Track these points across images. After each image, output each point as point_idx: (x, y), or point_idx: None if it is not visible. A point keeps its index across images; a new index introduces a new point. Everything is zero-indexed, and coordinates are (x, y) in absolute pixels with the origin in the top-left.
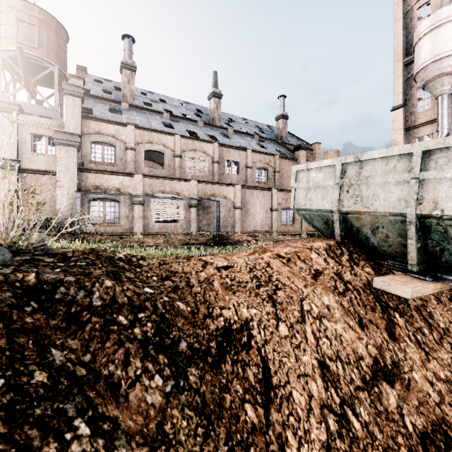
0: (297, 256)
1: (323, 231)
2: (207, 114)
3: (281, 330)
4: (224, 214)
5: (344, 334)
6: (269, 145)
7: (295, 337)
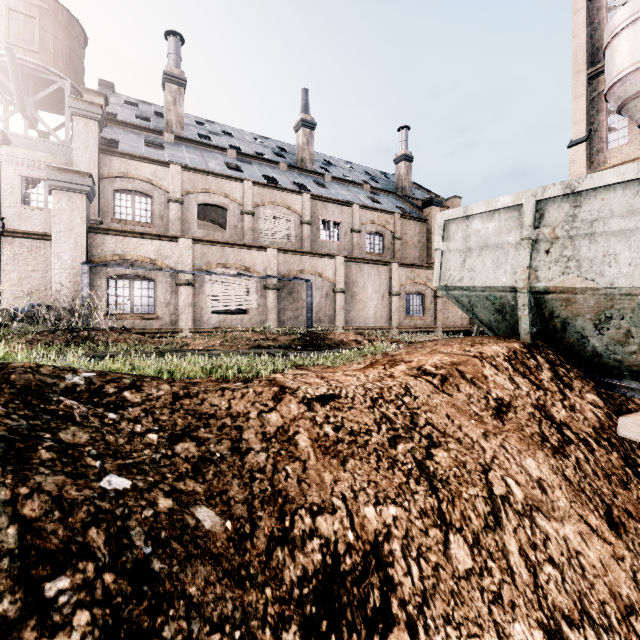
0: (459, 372)
1: (493, 325)
2: (293, 153)
3: (456, 555)
4: (318, 300)
5: (584, 549)
6: (385, 200)
7: (488, 570)
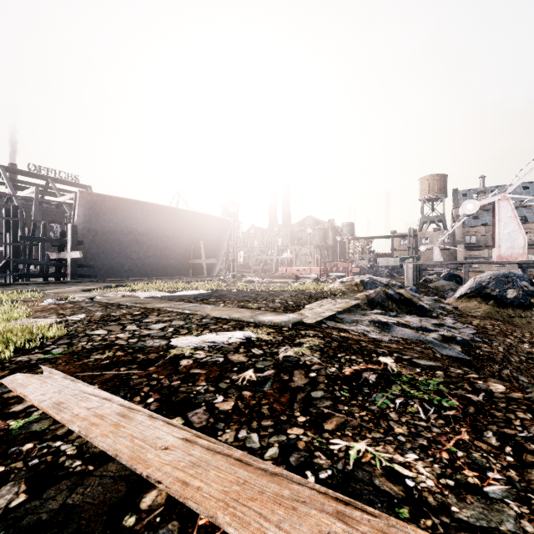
0: None
1: None
2: None
3: None
4: None
5: None
6: None
7: None
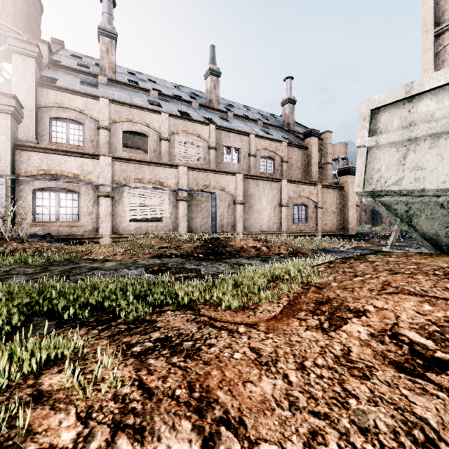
0: None
1: (442, 241)
2: (203, 97)
3: None
4: (222, 210)
5: None
6: (275, 132)
7: None
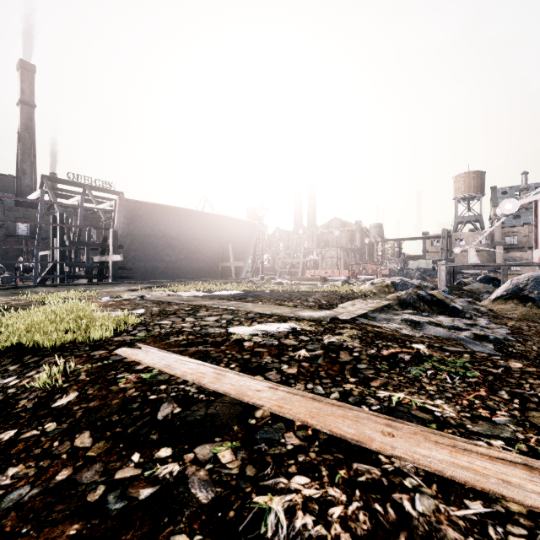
0: None
1: None
2: None
3: None
4: None
5: None
6: None
7: None
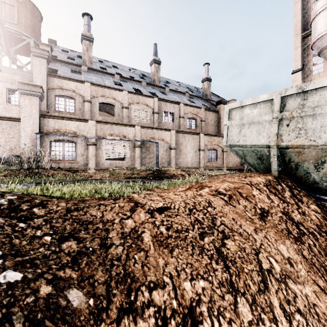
0: (239, 193)
1: (256, 166)
2: (149, 77)
3: (241, 312)
4: (162, 153)
5: (317, 302)
6: (197, 101)
7: (261, 320)
